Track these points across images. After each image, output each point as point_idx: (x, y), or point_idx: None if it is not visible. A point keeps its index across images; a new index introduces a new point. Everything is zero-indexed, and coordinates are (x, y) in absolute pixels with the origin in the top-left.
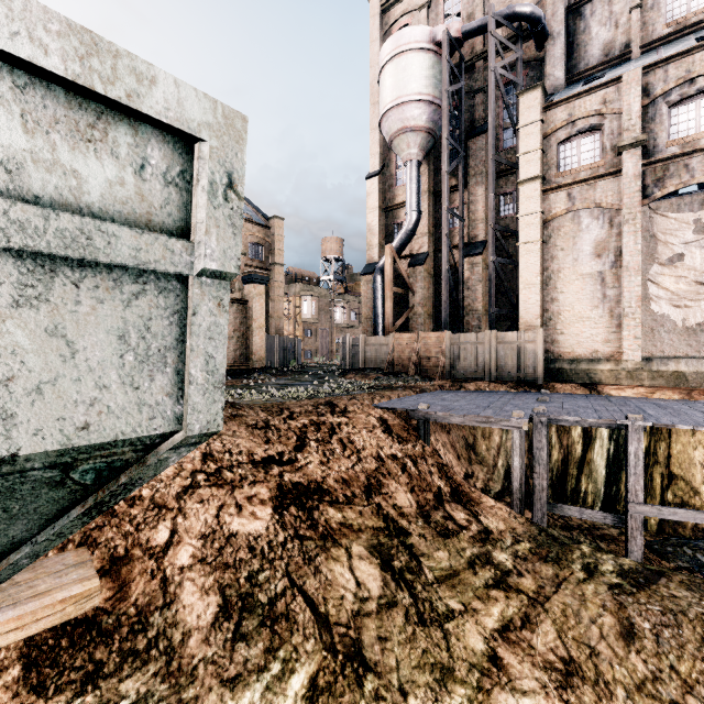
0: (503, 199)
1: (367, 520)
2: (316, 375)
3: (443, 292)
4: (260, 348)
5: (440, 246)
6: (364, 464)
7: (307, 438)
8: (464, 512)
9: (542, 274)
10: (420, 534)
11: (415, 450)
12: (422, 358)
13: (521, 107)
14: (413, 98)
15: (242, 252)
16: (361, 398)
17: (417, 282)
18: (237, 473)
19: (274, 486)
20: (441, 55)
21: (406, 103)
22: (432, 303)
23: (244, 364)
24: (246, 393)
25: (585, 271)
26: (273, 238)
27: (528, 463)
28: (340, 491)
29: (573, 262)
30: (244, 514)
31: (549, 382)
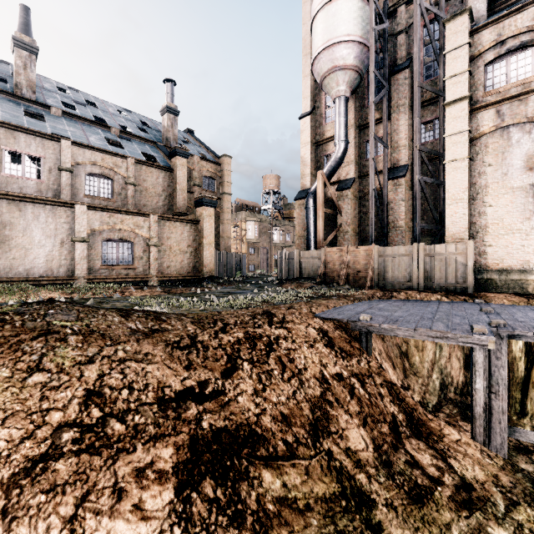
0: (423, 127)
1: (317, 484)
2: (256, 284)
3: (370, 210)
4: (209, 261)
5: (364, 173)
6: (307, 390)
7: (239, 358)
8: (429, 450)
9: (469, 189)
10: (387, 498)
11: (360, 367)
12: (352, 269)
13: (448, 33)
14: (342, 39)
15: (198, 184)
16: (299, 307)
17: (344, 203)
18: (131, 424)
19: (185, 442)
20: (367, 0)
21: (336, 45)
22: (358, 222)
23: (196, 275)
24: (189, 301)
25: (515, 184)
26: (223, 172)
27: (464, 372)
28: (279, 436)
29: (502, 176)
30: (123, 510)
31: (478, 292)
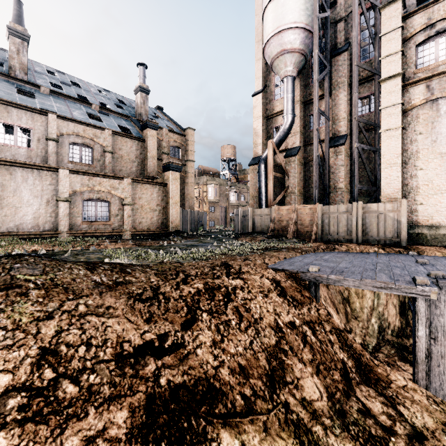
0: (360, 102)
1: (275, 442)
2: (216, 238)
3: (314, 173)
4: (175, 218)
5: (309, 142)
6: (263, 339)
7: (199, 309)
8: (379, 397)
9: (402, 155)
10: None
11: (311, 315)
12: (298, 225)
13: (383, 18)
14: (289, 26)
15: (166, 152)
16: (253, 259)
17: (291, 168)
18: (85, 384)
19: (140, 403)
20: None
21: (284, 31)
22: (303, 184)
23: (164, 230)
24: (155, 253)
25: (444, 150)
26: (187, 142)
27: (400, 317)
28: (236, 389)
29: (432, 143)
30: None
31: (411, 245)
